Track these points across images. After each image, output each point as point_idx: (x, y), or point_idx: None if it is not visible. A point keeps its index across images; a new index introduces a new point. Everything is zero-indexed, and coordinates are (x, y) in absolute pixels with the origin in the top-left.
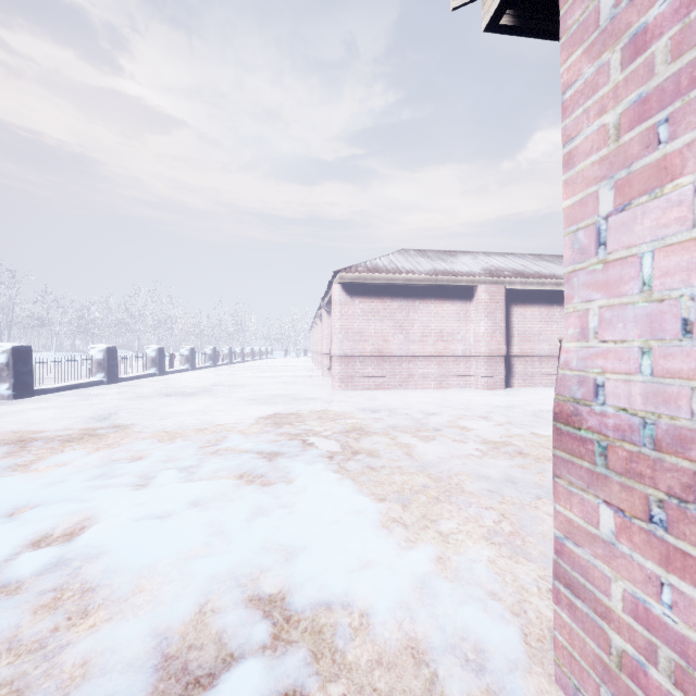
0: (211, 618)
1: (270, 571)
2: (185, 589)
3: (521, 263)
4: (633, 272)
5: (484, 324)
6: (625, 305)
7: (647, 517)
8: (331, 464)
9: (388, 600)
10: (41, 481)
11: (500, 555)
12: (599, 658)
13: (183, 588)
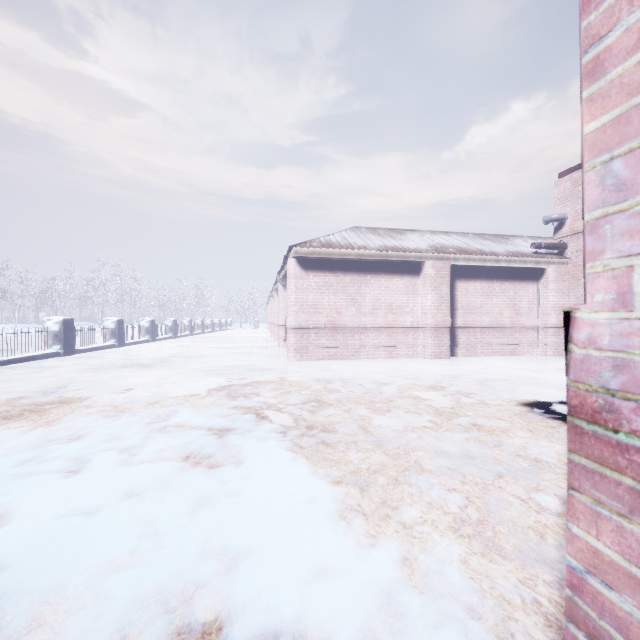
0: None
1: (207, 587)
2: (96, 622)
3: (464, 241)
4: None
5: (431, 298)
6: None
7: None
8: (284, 441)
9: (349, 628)
10: None
11: (471, 551)
12: None
13: (93, 620)
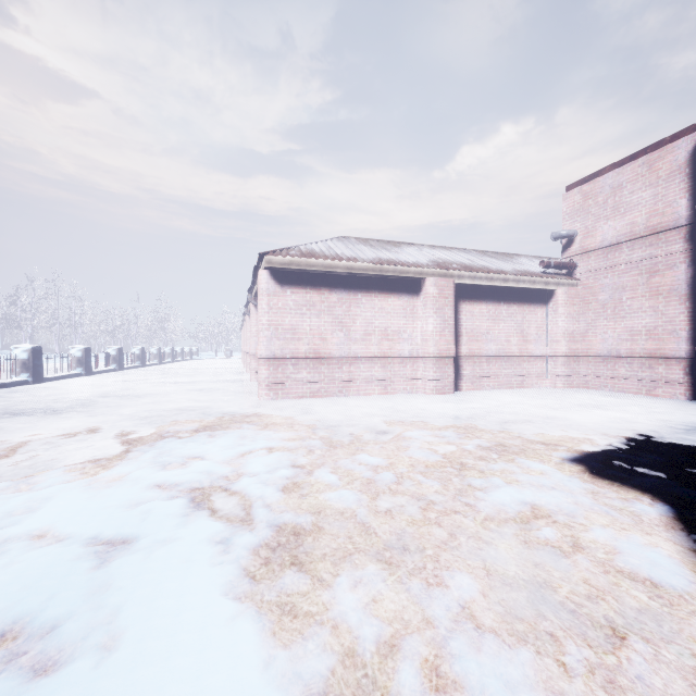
0: None
1: None
2: None
3: (467, 257)
4: None
5: (433, 321)
6: None
7: None
8: (221, 569)
9: None
10: None
11: None
12: None
13: None
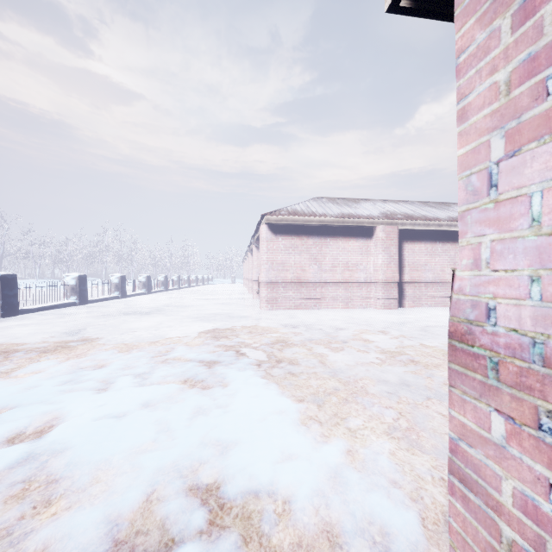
0: (156, 506)
1: (207, 463)
2: (135, 481)
3: (411, 208)
4: (523, 209)
5: (381, 257)
6: (516, 238)
7: (536, 425)
8: (259, 371)
9: (307, 489)
10: (19, 386)
11: (399, 447)
12: (491, 545)
13: (133, 480)
